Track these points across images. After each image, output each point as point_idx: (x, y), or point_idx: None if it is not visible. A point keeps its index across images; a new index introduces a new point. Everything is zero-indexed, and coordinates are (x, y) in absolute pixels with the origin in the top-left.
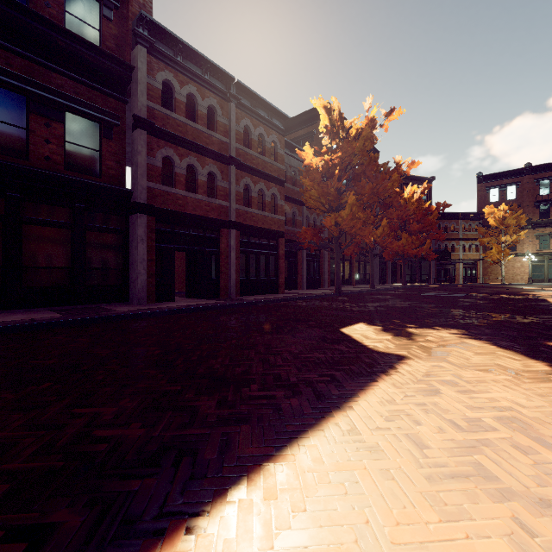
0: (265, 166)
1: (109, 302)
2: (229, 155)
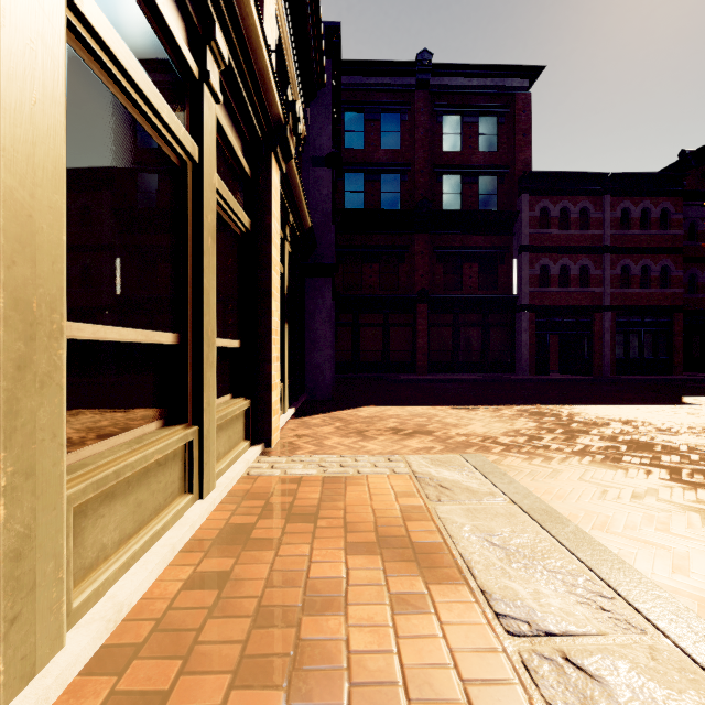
0: (650, 240)
1: (502, 373)
2: (602, 246)
